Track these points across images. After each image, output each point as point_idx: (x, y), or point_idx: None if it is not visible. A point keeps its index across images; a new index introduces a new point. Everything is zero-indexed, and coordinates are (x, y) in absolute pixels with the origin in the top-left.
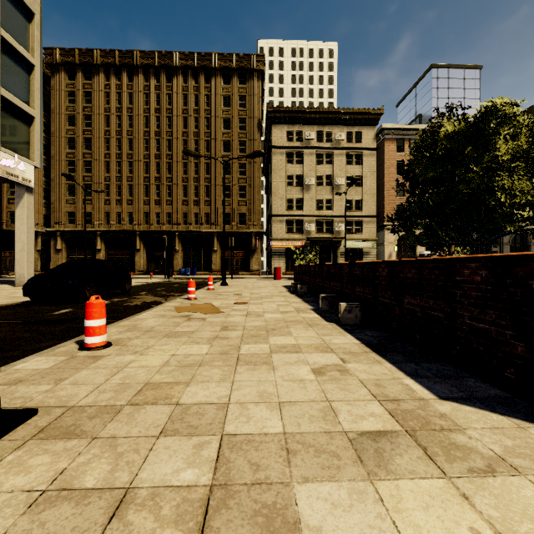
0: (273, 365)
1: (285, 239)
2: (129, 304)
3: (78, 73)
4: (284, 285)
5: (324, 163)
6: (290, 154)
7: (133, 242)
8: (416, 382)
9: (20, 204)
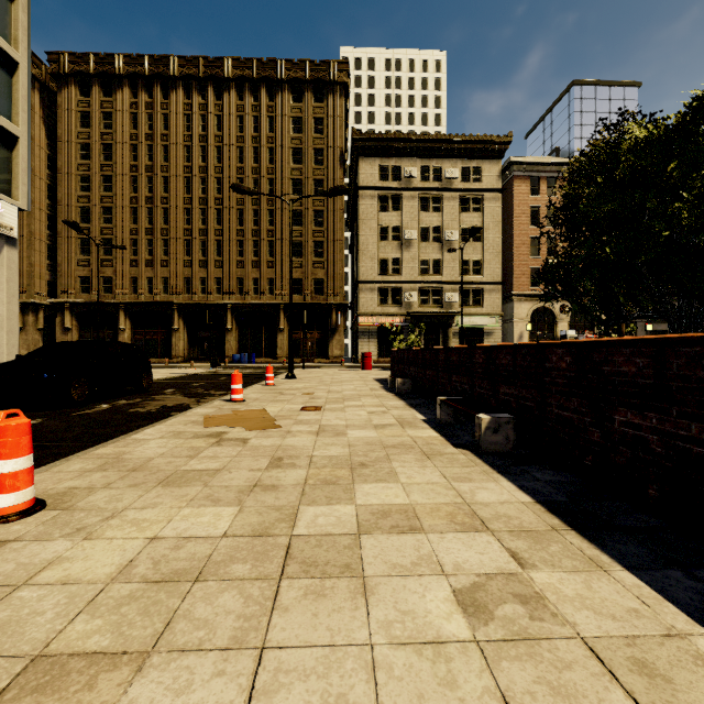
0: (364, 578)
1: (377, 314)
2: (137, 411)
3: (93, 86)
4: (377, 379)
5: (430, 209)
6: (384, 198)
7: (169, 318)
8: None
9: None
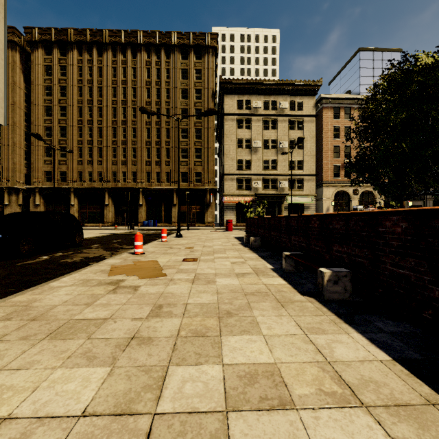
0: None
1: (236, 195)
2: (66, 261)
3: (54, 49)
4: (236, 237)
5: (269, 128)
6: (240, 121)
7: (102, 197)
8: None
9: None
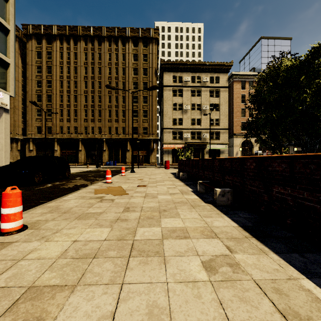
0: (164, 257)
1: (172, 143)
2: (64, 187)
3: (43, 40)
4: (172, 172)
5: (196, 96)
6: (175, 90)
7: (77, 145)
8: (317, 286)
9: (0, 120)
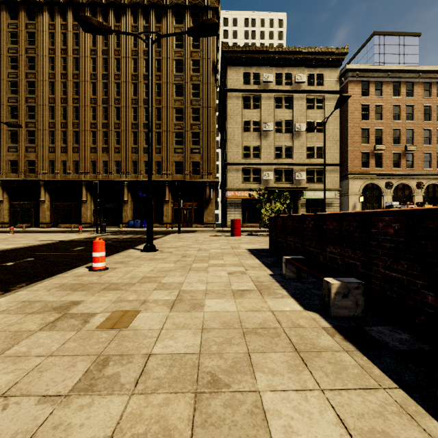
0: None
1: (242, 189)
2: None
3: (20, 12)
4: (252, 250)
5: (283, 107)
6: (247, 98)
7: (79, 192)
8: None
9: None
